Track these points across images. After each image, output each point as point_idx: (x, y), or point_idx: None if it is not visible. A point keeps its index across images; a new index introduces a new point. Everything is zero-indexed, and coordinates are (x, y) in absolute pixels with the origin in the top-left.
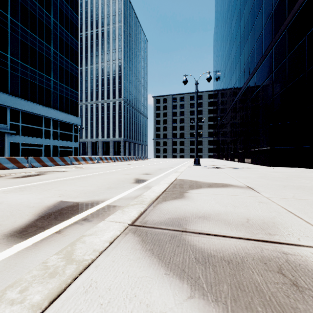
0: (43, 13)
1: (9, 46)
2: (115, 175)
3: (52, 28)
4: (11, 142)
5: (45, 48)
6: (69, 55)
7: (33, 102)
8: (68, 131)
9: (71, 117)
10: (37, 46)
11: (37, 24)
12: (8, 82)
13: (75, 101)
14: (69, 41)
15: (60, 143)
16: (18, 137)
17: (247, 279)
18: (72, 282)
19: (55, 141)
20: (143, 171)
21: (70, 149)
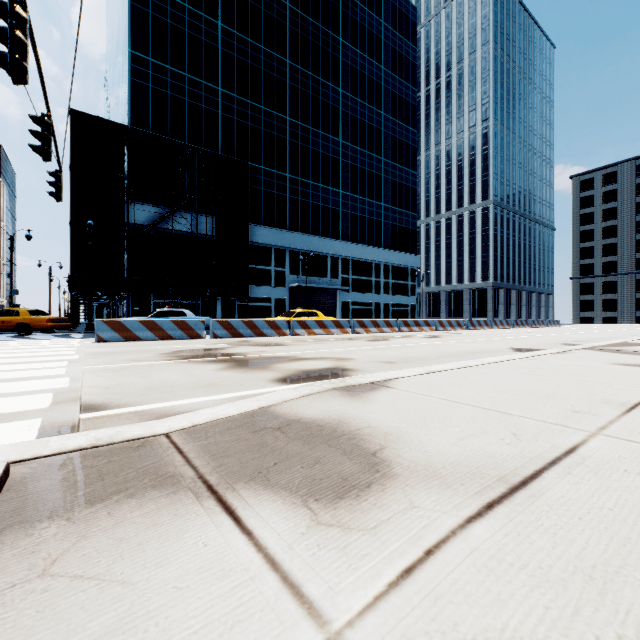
0: (372, 113)
1: (340, 178)
2: (529, 340)
3: (382, 128)
4: (342, 301)
5: (375, 162)
6: (403, 159)
7: (362, 244)
8: (402, 280)
9: (406, 256)
10: (366, 164)
11: (367, 133)
12: (339, 225)
13: (412, 229)
14: (404, 136)
15: (393, 298)
16: (348, 294)
17: (637, 353)
18: (571, 350)
19: (386, 296)
20: (565, 339)
21: (404, 309)
